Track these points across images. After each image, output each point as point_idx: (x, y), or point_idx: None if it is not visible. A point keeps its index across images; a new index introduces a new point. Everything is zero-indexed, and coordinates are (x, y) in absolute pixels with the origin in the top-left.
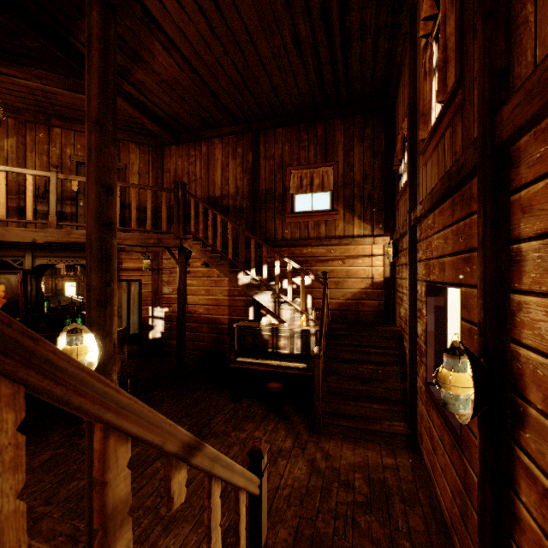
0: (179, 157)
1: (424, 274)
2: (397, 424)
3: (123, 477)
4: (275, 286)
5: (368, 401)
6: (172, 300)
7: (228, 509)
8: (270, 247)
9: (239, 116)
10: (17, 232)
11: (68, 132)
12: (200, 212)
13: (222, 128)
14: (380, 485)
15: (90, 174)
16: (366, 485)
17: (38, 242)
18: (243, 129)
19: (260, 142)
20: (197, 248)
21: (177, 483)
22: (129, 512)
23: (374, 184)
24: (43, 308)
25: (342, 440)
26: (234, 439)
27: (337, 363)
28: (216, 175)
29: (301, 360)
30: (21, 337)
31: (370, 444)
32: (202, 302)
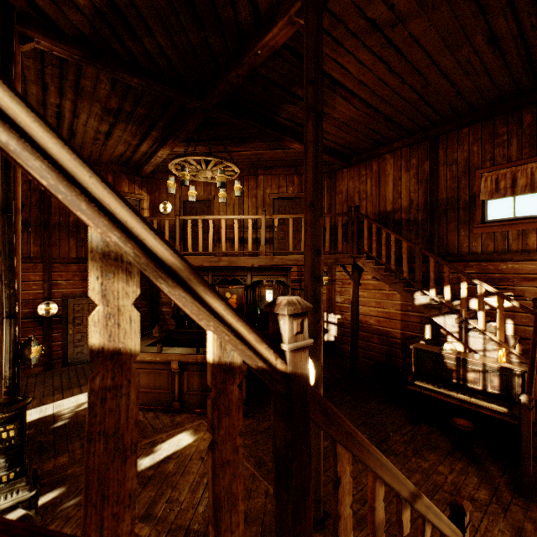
0: (350, 178)
1: None
2: None
3: (381, 506)
4: (460, 310)
5: None
6: (344, 308)
7: (415, 535)
8: (453, 267)
9: (413, 129)
10: (243, 260)
11: (268, 177)
12: (373, 232)
13: (393, 143)
14: None
15: (306, 242)
16: None
17: (254, 266)
18: (418, 139)
19: (439, 148)
20: (370, 266)
21: (405, 518)
22: (328, 495)
23: None
24: (256, 312)
25: None
26: (414, 465)
27: None
28: (387, 190)
29: (499, 401)
30: (352, 432)
31: None
32: (372, 314)
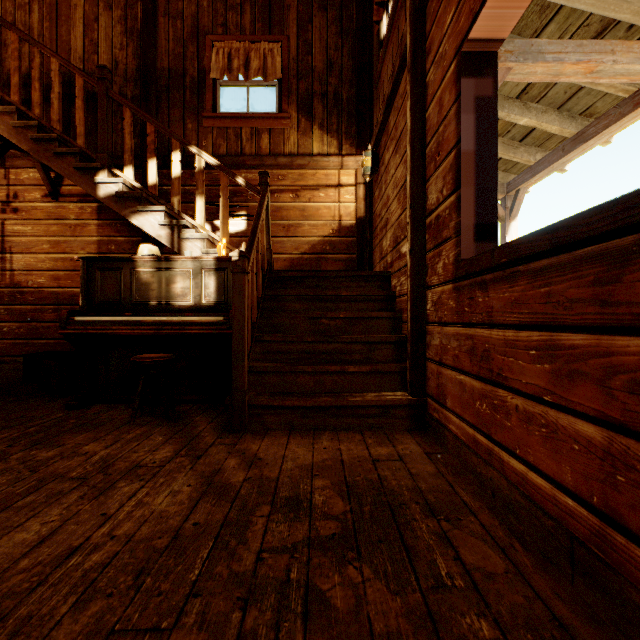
0: None
1: (450, 50)
2: (390, 394)
3: None
4: (172, 198)
5: (338, 364)
6: None
7: None
8: (161, 125)
9: None
10: None
11: None
12: (14, 51)
13: None
14: (373, 491)
15: None
16: (340, 497)
17: None
18: None
19: None
20: (5, 123)
21: None
22: None
23: (343, 78)
24: None
25: (288, 435)
26: (11, 464)
27: (283, 313)
28: (73, 33)
29: (216, 313)
30: None
31: (343, 434)
32: (44, 266)
